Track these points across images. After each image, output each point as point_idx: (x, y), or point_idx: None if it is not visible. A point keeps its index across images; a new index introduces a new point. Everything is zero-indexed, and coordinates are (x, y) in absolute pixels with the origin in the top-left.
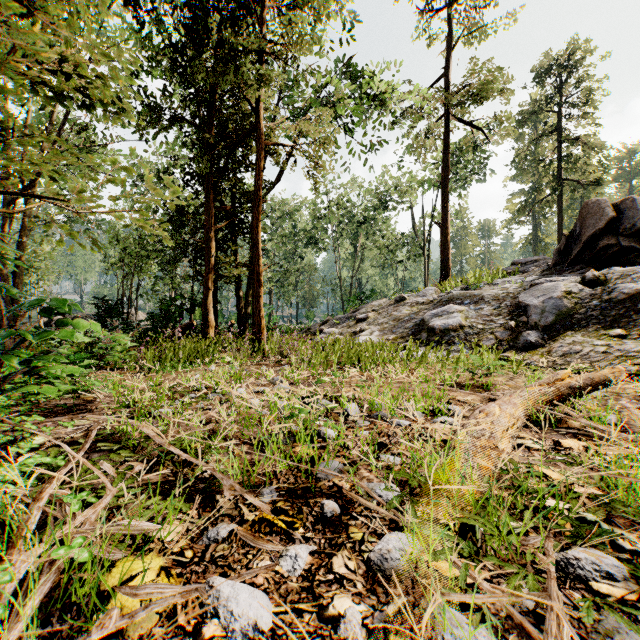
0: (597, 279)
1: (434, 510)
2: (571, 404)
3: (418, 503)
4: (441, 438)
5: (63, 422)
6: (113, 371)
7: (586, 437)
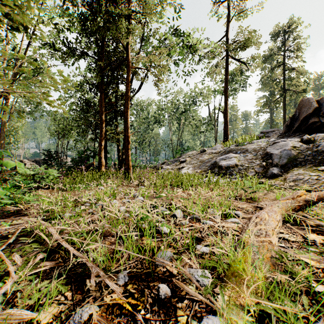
0: (309, 140)
1: (236, 293)
2: (304, 209)
3: (224, 286)
4: (233, 233)
5: (3, 223)
6: (47, 189)
7: (320, 232)
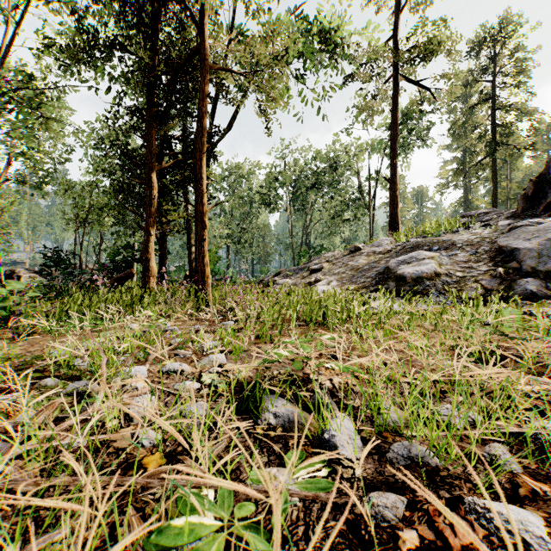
0: None
1: None
2: None
3: None
4: None
5: None
6: None
7: None
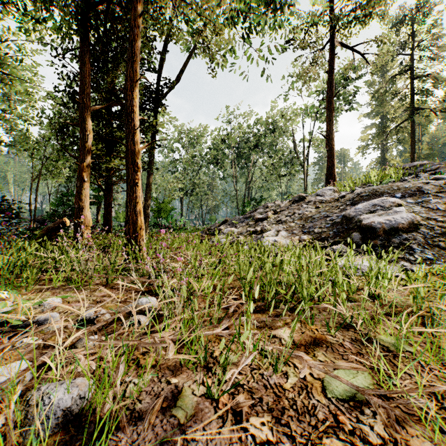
0: None
1: None
2: None
3: None
4: None
5: None
6: None
7: None
